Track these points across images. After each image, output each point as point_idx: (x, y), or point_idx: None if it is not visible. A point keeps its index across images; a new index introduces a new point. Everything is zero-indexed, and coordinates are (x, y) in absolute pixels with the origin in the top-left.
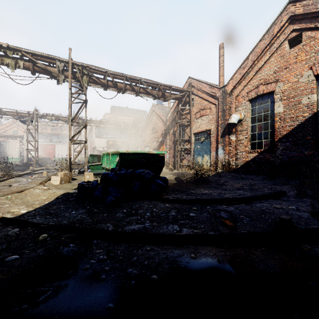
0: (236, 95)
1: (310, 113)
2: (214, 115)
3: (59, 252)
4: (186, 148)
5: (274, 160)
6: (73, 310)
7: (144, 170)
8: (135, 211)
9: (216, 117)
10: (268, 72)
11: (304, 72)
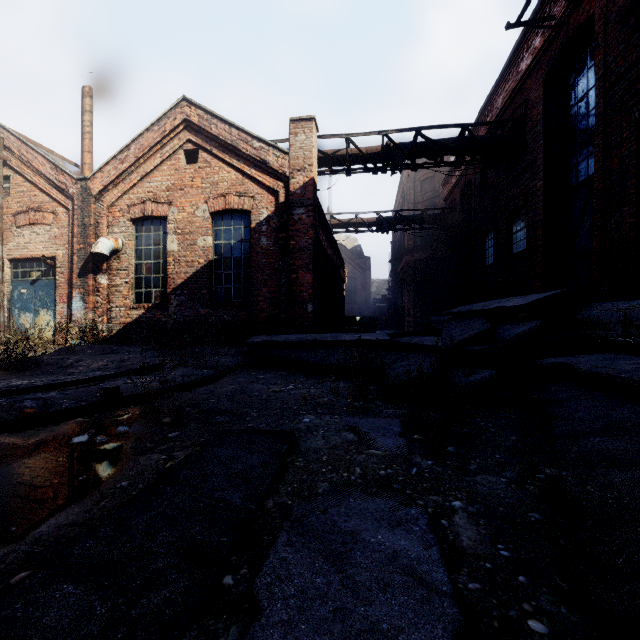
0: (110, 205)
1: (206, 260)
2: (65, 229)
3: None
4: None
5: (167, 321)
6: None
7: None
8: None
9: (69, 234)
10: (159, 184)
11: (200, 203)
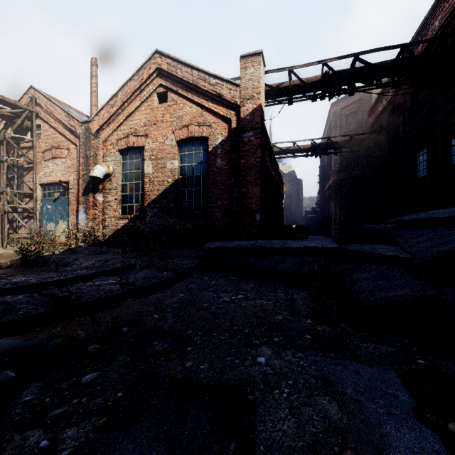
0: (104, 140)
1: (173, 179)
2: (75, 160)
3: None
4: (26, 208)
5: (144, 229)
6: None
7: None
8: None
9: (77, 164)
10: (139, 121)
11: (169, 134)
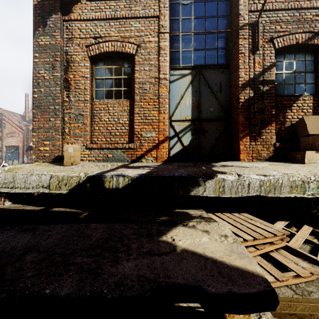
0: None
1: None
2: (22, 138)
3: None
4: None
5: None
6: None
7: None
8: None
9: (23, 140)
10: None
11: None
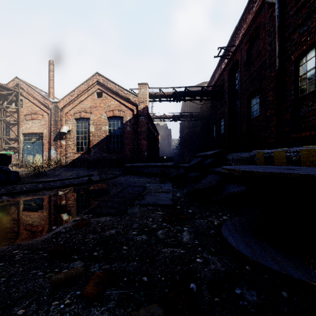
0: (66, 112)
1: (105, 135)
2: (47, 122)
3: (1, 198)
4: (12, 147)
5: (90, 158)
6: (32, 200)
7: (3, 166)
8: (12, 188)
9: (49, 124)
10: (87, 105)
11: (103, 113)
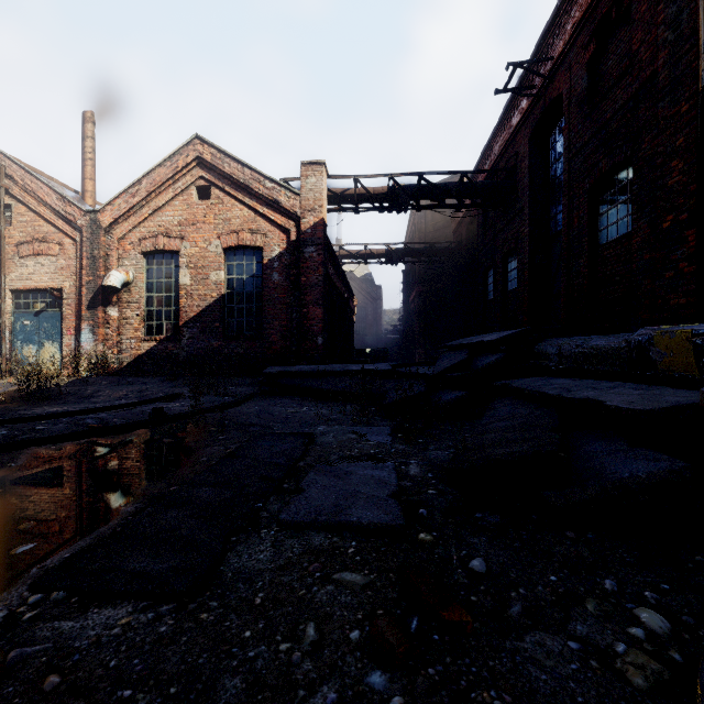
0: (120, 237)
1: (219, 294)
2: (72, 261)
3: None
4: None
5: (180, 353)
6: None
7: None
8: None
9: (77, 266)
10: (171, 219)
11: (213, 239)
